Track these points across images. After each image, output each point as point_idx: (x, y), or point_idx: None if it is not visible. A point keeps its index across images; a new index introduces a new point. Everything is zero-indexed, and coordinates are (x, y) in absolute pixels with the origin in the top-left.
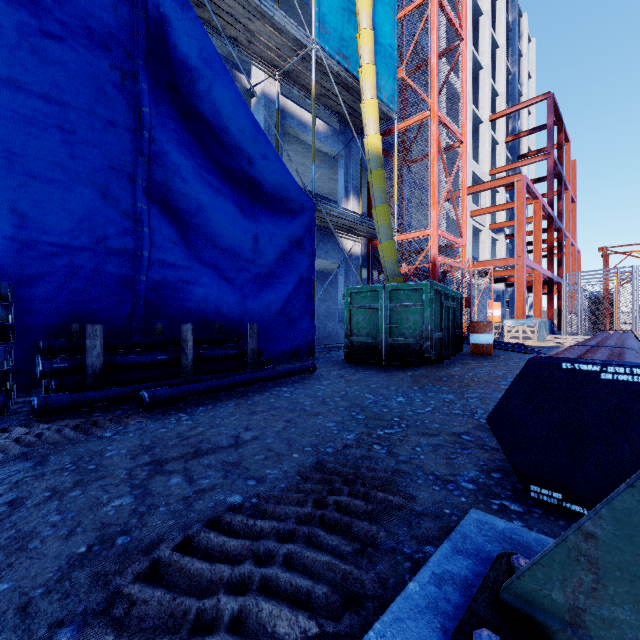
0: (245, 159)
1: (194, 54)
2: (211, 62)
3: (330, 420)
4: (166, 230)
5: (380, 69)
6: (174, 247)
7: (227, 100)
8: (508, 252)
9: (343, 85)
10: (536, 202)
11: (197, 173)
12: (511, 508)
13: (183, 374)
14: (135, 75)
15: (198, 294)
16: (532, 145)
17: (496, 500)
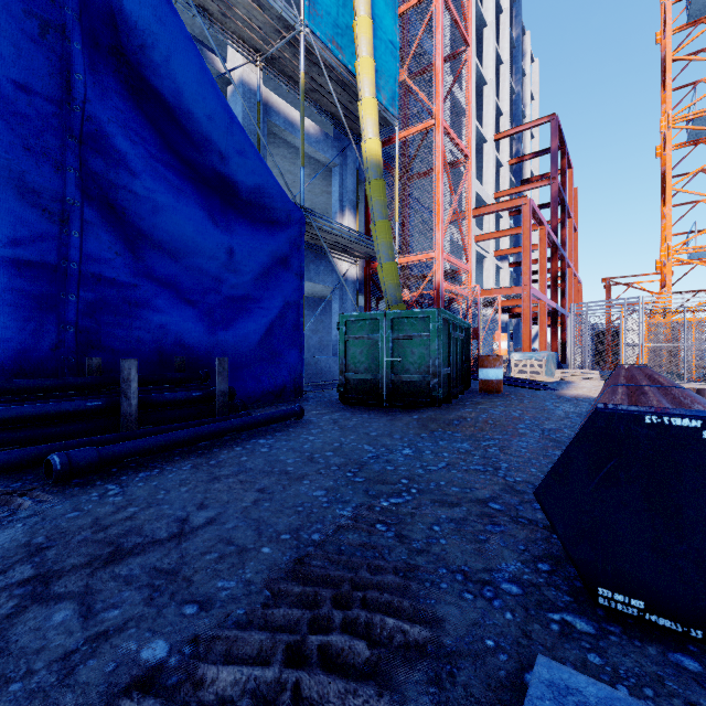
0: (215, 153)
1: (145, 11)
2: (169, 24)
3: (319, 486)
4: (107, 236)
5: (380, 67)
6: (118, 259)
7: (191, 76)
8: (512, 281)
9: (337, 80)
10: (541, 228)
11: (151, 165)
12: (577, 628)
13: (124, 425)
14: (61, 28)
15: (152, 320)
16: (535, 170)
17: (554, 613)
